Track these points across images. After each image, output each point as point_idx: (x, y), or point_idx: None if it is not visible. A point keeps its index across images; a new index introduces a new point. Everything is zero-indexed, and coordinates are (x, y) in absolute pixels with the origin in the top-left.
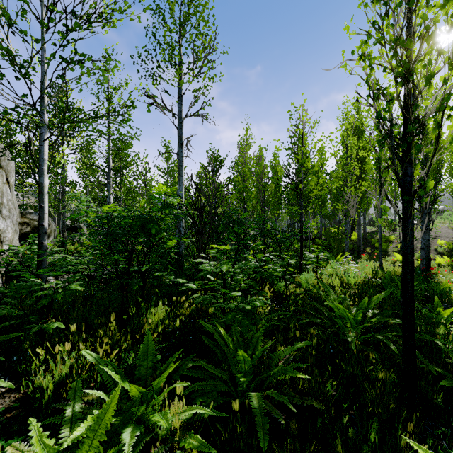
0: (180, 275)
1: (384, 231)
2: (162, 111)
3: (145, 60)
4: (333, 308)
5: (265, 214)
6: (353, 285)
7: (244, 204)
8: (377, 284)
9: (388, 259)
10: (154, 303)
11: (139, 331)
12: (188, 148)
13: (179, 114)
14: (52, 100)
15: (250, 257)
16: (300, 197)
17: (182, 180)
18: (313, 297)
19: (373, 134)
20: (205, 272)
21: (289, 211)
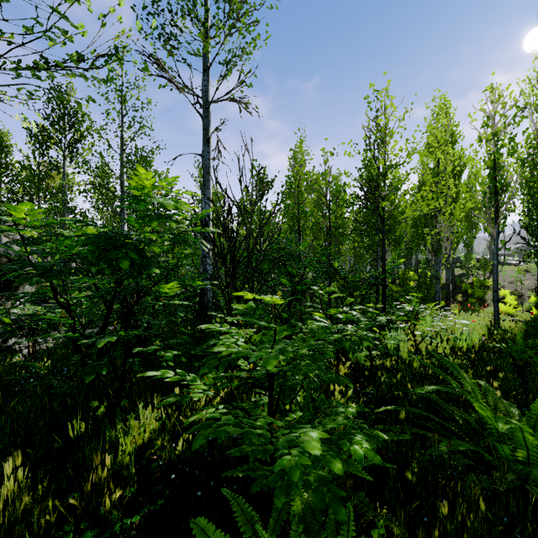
0: (206, 337)
1: (478, 274)
2: (177, 88)
3: (153, 13)
4: (486, 417)
5: (331, 246)
6: (466, 352)
7: (299, 235)
8: (500, 351)
9: (489, 310)
10: (144, 397)
11: (88, 479)
12: (220, 152)
13: (204, 95)
14: (48, 102)
15: (317, 313)
16: (382, 222)
17: (208, 195)
18: (417, 377)
19: (486, 133)
20: (224, 359)
21: (353, 249)
